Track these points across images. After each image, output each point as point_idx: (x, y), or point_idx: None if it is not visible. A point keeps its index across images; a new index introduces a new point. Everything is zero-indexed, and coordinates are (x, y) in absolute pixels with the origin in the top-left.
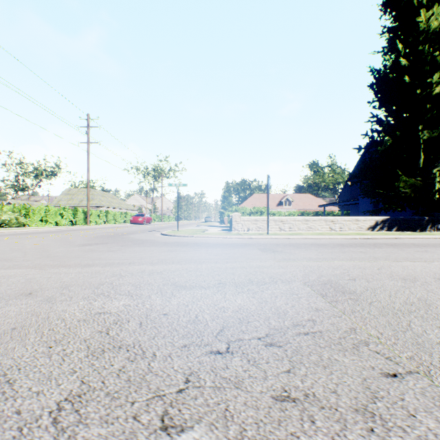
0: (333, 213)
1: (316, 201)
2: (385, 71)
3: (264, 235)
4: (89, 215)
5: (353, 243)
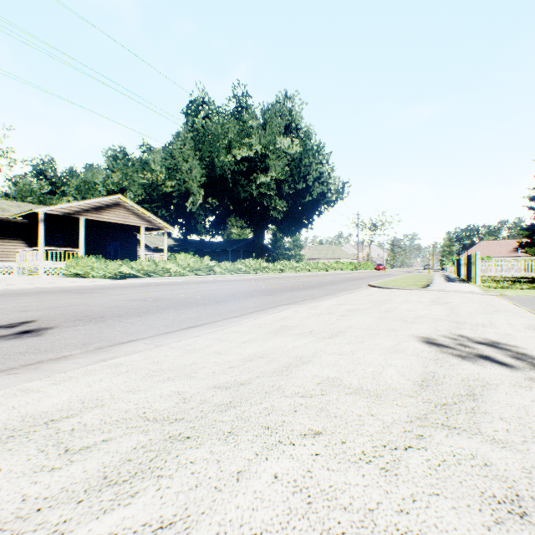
0: None
1: None
2: (529, 201)
3: None
4: (358, 265)
5: None
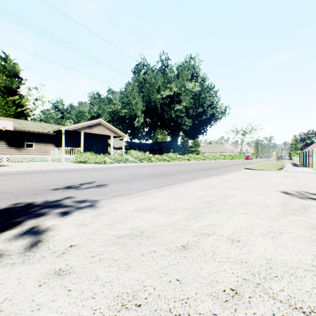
0: None
1: None
2: None
3: None
4: (234, 156)
5: None
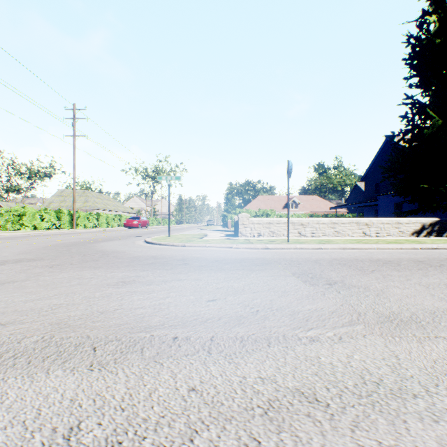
0: (344, 216)
1: (324, 203)
2: (429, 37)
3: (285, 243)
4: (75, 218)
5: (433, 259)
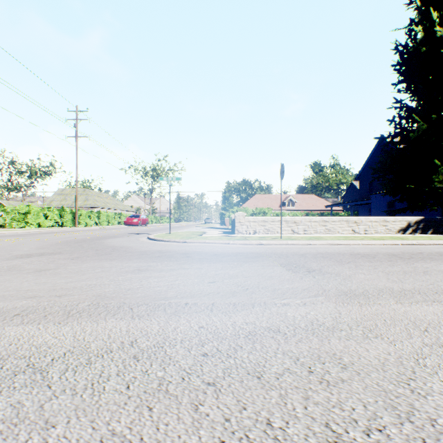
0: (339, 214)
1: (320, 201)
2: (415, 45)
3: (277, 240)
4: (77, 216)
5: (407, 253)
